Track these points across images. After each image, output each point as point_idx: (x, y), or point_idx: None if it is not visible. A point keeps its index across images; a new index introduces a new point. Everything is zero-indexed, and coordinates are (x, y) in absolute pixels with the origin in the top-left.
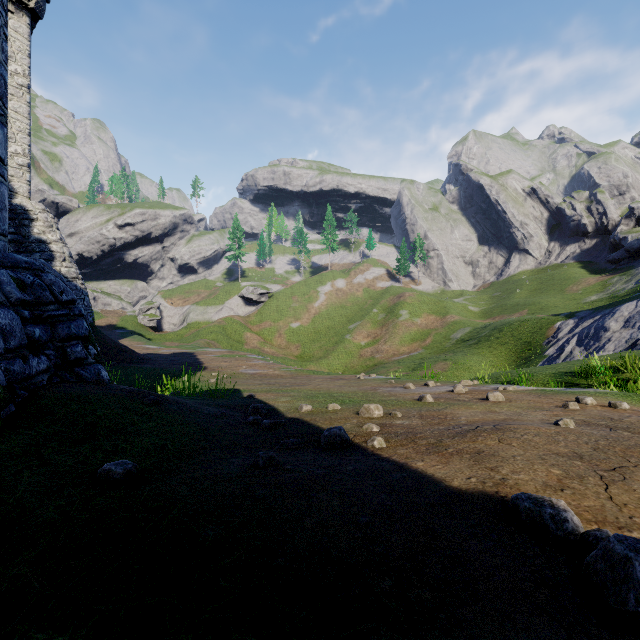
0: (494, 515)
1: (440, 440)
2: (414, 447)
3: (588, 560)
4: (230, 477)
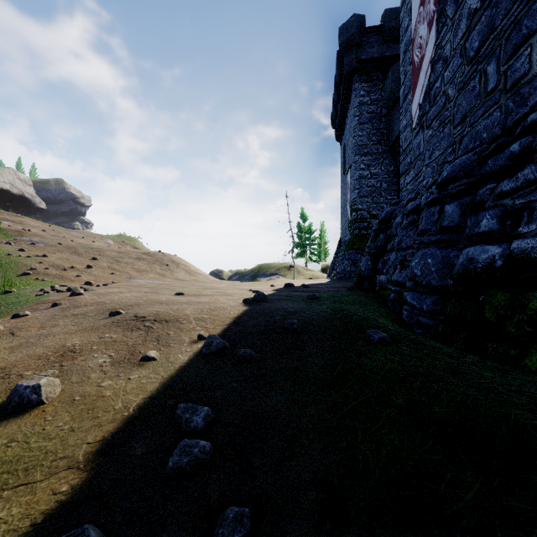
0: (255, 304)
1: (184, 323)
2: (202, 326)
3: (261, 299)
4: (315, 322)
